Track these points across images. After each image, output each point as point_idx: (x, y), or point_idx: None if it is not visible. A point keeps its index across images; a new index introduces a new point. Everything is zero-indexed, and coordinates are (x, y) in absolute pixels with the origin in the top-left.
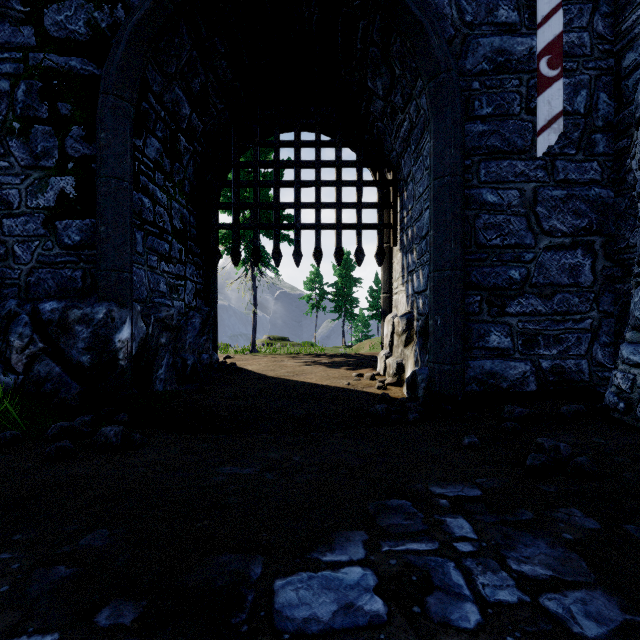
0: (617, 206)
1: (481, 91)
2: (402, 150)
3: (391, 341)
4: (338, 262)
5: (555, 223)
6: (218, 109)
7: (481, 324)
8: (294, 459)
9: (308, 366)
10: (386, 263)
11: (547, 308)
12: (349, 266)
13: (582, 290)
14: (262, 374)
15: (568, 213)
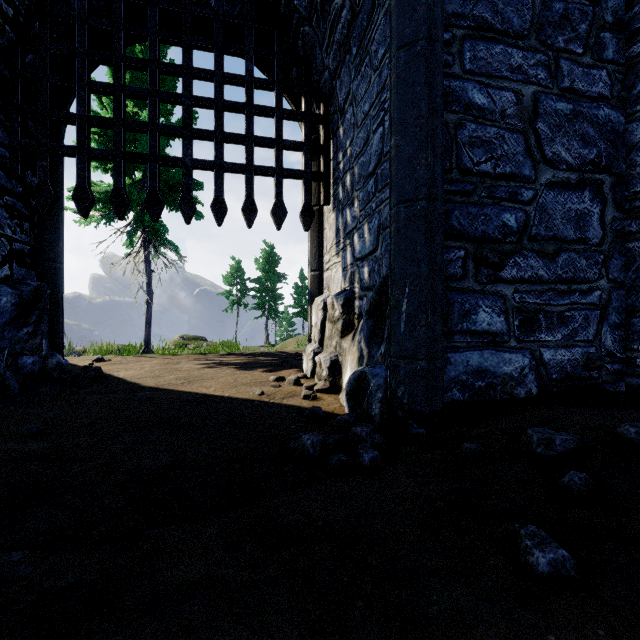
0: (629, 135)
1: None
2: (338, 64)
3: (321, 332)
4: (249, 220)
5: (559, 149)
6: None
7: (466, 294)
8: None
9: (211, 369)
10: (315, 231)
11: (550, 273)
12: (273, 260)
13: (590, 249)
14: (134, 383)
15: (574, 137)
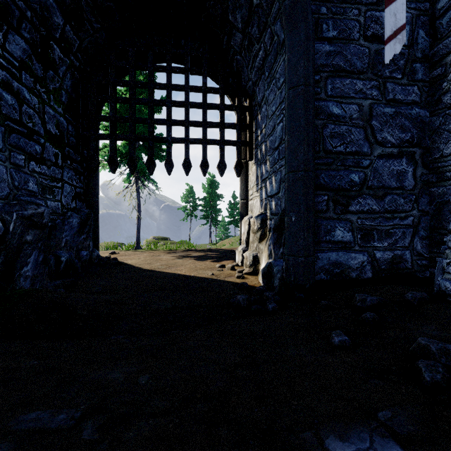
0: (432, 124)
1: (328, 16)
2: (257, 78)
3: (247, 238)
4: (204, 172)
5: (386, 135)
6: (94, 28)
7: (328, 220)
8: (140, 382)
9: (180, 259)
10: (243, 175)
11: (380, 207)
12: (214, 186)
13: (406, 192)
14: (138, 267)
15: (396, 127)
